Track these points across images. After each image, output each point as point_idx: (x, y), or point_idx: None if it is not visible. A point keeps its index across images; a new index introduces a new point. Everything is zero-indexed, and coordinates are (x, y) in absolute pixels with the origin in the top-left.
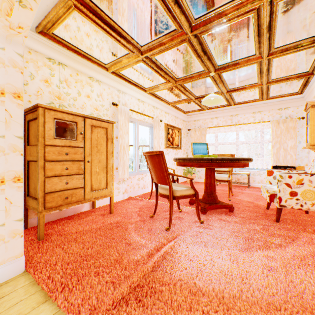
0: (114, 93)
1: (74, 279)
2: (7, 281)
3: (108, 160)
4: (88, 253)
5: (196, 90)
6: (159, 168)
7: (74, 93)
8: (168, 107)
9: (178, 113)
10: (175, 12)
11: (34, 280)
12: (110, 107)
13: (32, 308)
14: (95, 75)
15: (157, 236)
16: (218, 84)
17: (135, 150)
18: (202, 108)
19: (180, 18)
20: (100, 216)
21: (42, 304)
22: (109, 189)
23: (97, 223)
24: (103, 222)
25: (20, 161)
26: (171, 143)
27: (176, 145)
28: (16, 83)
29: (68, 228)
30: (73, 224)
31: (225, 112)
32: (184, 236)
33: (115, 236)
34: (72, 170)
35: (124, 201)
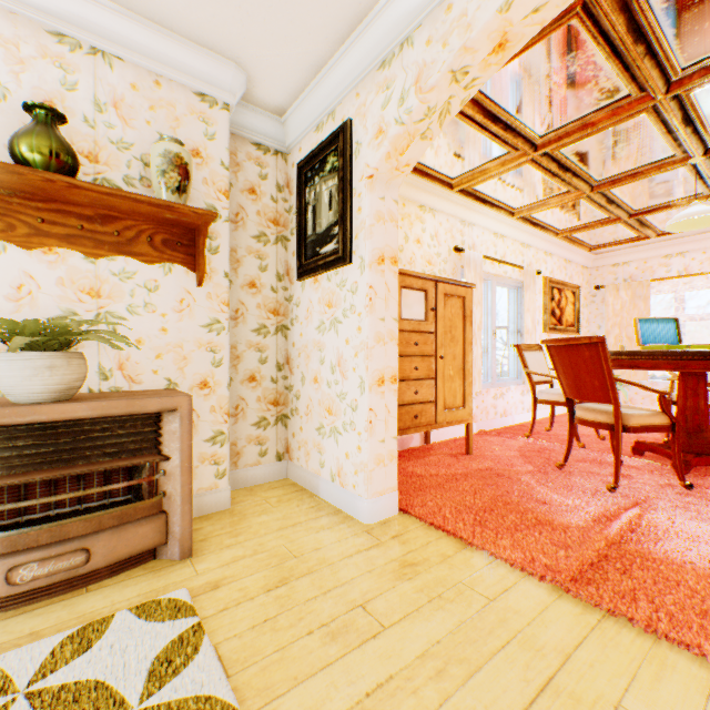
0: (455, 228)
1: (488, 531)
2: (388, 519)
3: (465, 356)
4: (479, 504)
5: (636, 199)
6: (590, 370)
7: (399, 239)
8: (551, 241)
9: (572, 251)
10: (640, 69)
11: (425, 524)
12: (448, 256)
13: (455, 552)
14: (429, 201)
15: (591, 497)
16: (705, 179)
17: (486, 337)
18: (640, 235)
19: (647, 76)
20: (450, 457)
21: (464, 550)
22: (467, 409)
23: (454, 467)
24: (464, 466)
25: (396, 354)
26: (556, 322)
27: (568, 326)
28: (393, 243)
29: (411, 468)
30: (414, 464)
31: (708, 239)
32: (656, 505)
33: (504, 488)
34: (421, 371)
35: (474, 437)
